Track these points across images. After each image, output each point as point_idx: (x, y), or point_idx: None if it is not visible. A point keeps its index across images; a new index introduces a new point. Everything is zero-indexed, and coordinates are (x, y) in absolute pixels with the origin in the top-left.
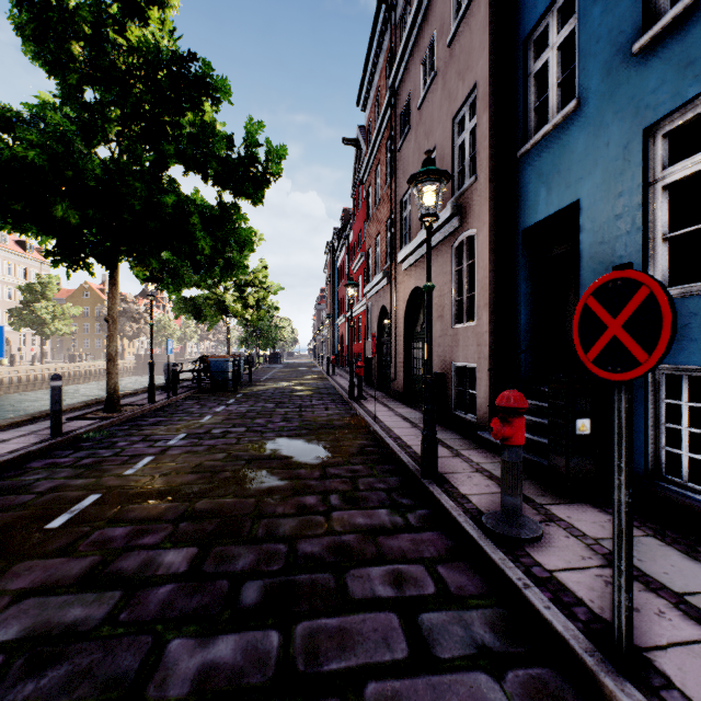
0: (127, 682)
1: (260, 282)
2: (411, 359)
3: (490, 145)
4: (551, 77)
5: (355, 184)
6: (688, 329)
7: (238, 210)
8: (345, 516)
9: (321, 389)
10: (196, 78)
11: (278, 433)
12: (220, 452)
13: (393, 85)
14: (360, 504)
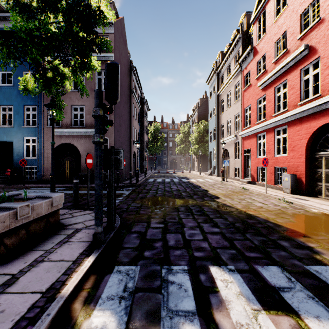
0: None
1: None
2: None
3: None
4: (7, 117)
5: None
6: (29, 162)
7: None
8: None
9: None
10: None
11: None
12: None
13: None
14: None
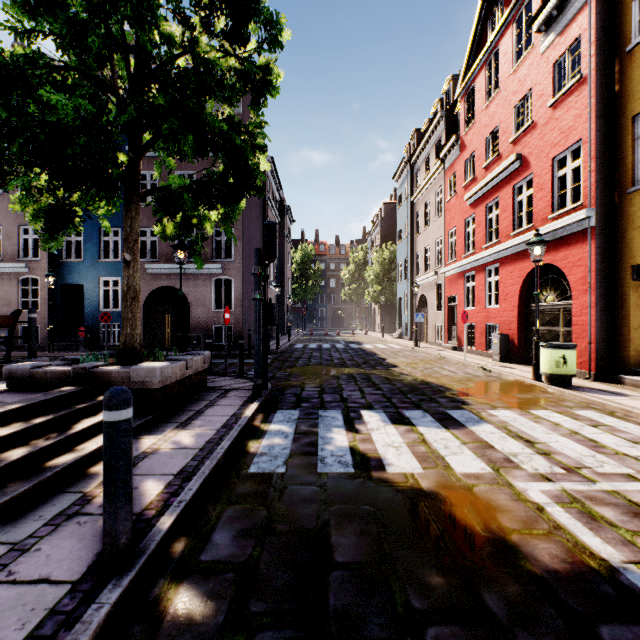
0: None
1: None
2: None
3: (49, 253)
4: (74, 246)
5: None
6: None
7: None
8: None
9: None
10: None
11: None
12: None
13: None
14: None
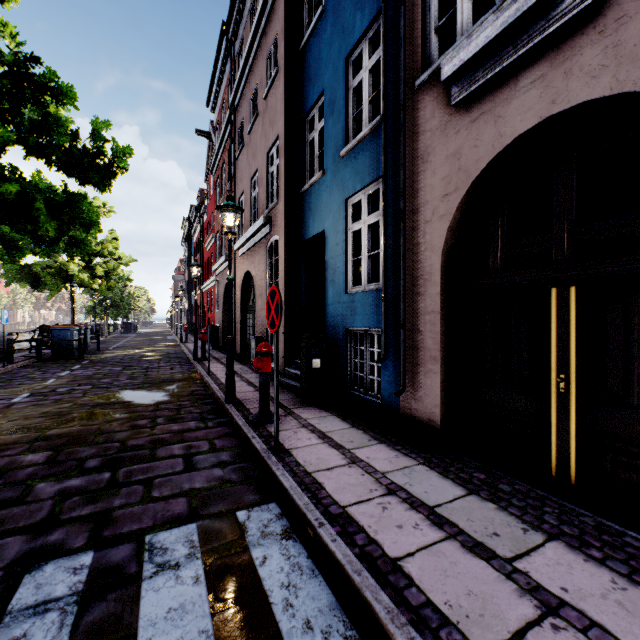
0: (12, 500)
1: (109, 252)
2: (246, 327)
3: (285, 181)
4: (316, 149)
5: (208, 171)
6: (357, 309)
7: (84, 198)
8: (166, 427)
9: (171, 354)
10: (41, 82)
11: (123, 387)
12: (67, 403)
13: (233, 105)
14: (179, 420)
